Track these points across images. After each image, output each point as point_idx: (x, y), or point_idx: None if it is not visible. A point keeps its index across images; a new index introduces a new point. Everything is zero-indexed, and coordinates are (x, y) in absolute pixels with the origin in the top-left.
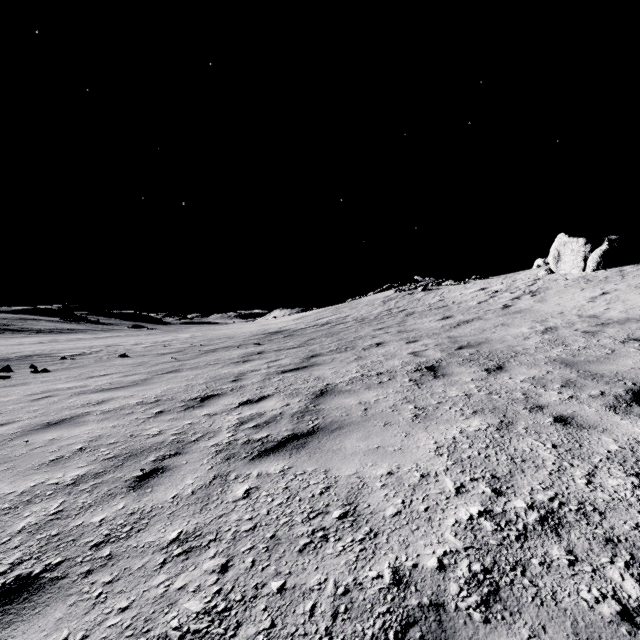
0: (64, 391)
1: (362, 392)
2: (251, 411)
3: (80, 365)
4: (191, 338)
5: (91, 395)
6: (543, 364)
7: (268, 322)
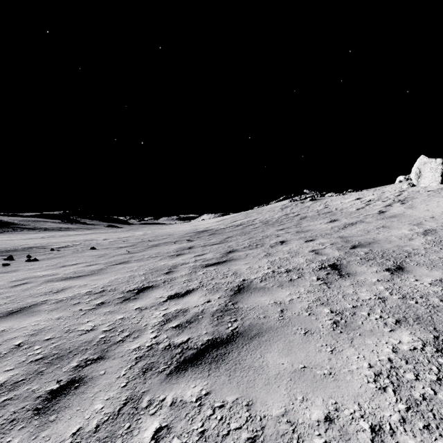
0: (39, 278)
1: (276, 290)
2: (176, 307)
3: (61, 255)
4: (143, 235)
5: (56, 283)
6: (442, 265)
7: (198, 223)
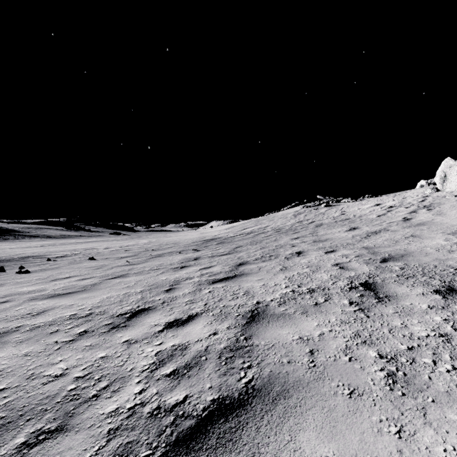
0: (22, 295)
1: (299, 319)
2: (174, 340)
3: (56, 267)
4: (147, 243)
5: (39, 302)
6: None
7: (206, 231)
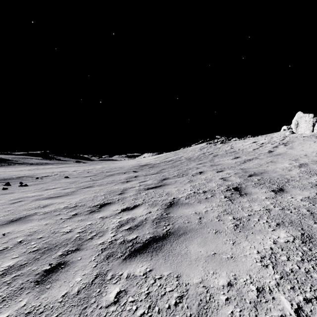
0: (29, 198)
1: (196, 205)
2: (127, 216)
3: (44, 182)
4: (102, 168)
5: (42, 201)
6: (310, 188)
7: (141, 159)
